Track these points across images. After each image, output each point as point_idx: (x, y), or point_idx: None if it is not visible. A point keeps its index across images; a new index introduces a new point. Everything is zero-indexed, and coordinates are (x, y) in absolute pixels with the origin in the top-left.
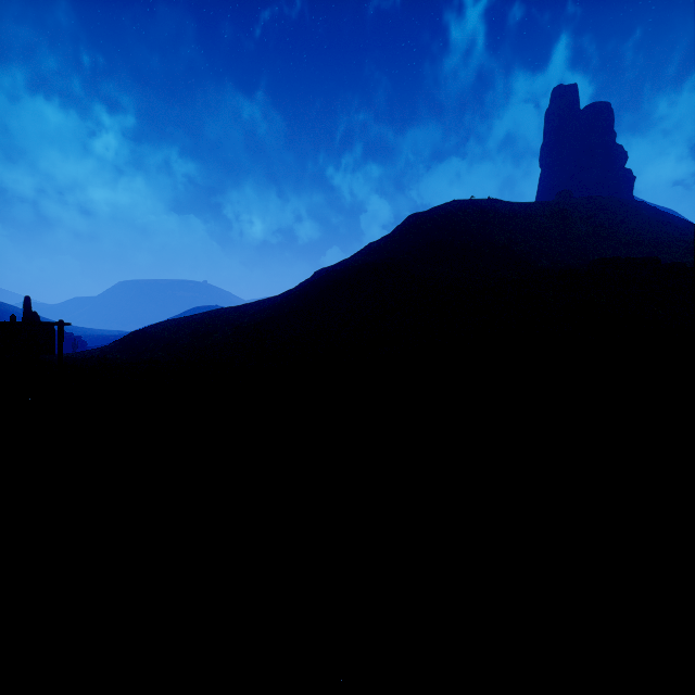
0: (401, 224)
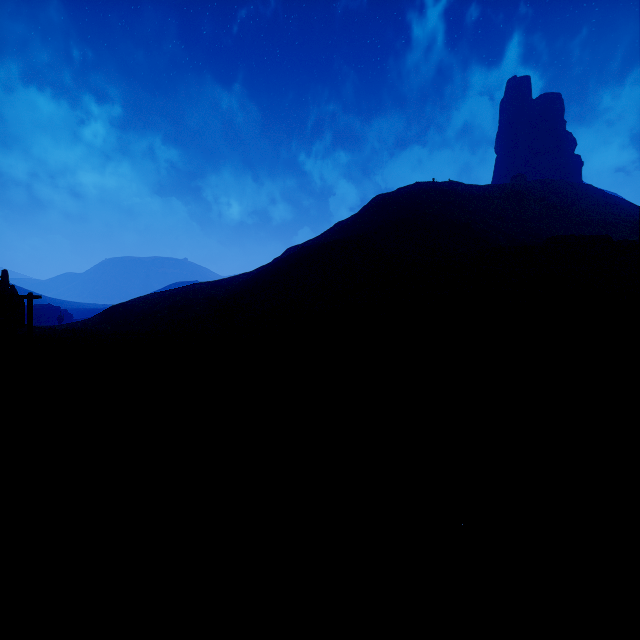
0: (367, 204)
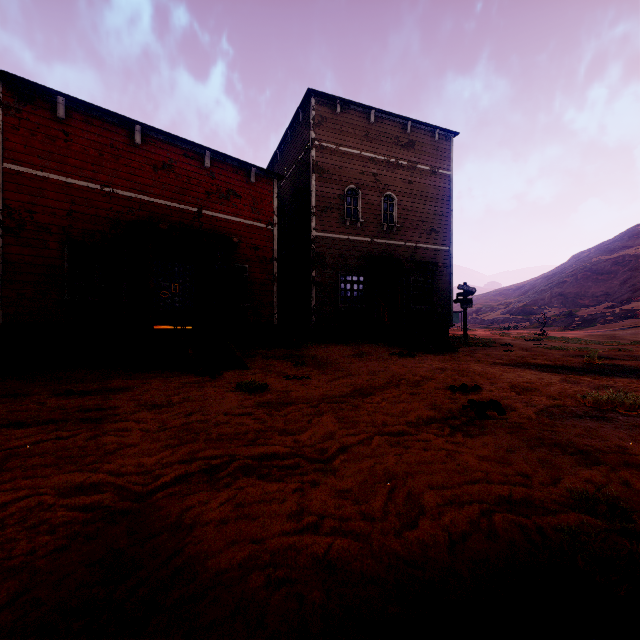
0: None
